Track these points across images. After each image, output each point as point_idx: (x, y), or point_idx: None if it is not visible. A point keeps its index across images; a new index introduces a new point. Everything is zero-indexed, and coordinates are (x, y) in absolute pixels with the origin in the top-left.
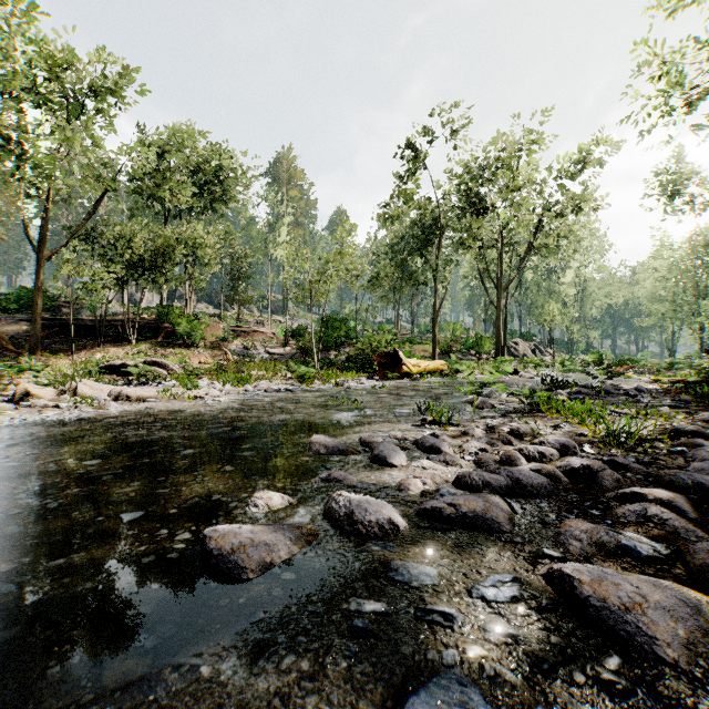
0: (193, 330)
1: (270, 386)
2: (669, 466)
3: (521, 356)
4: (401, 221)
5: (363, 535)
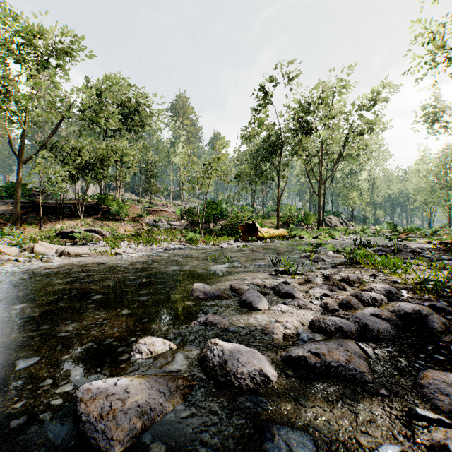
0: (120, 209)
1: (169, 246)
2: None
3: (333, 226)
4: (256, 139)
5: (236, 387)
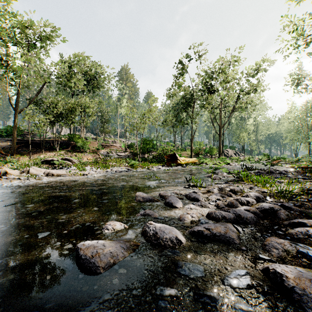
0: (84, 145)
1: (118, 169)
2: (310, 208)
3: (229, 156)
4: (176, 96)
5: (162, 246)
